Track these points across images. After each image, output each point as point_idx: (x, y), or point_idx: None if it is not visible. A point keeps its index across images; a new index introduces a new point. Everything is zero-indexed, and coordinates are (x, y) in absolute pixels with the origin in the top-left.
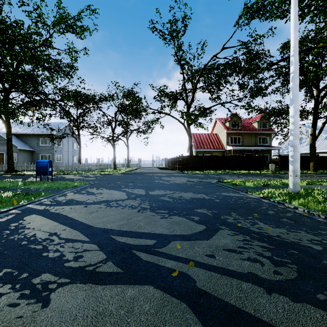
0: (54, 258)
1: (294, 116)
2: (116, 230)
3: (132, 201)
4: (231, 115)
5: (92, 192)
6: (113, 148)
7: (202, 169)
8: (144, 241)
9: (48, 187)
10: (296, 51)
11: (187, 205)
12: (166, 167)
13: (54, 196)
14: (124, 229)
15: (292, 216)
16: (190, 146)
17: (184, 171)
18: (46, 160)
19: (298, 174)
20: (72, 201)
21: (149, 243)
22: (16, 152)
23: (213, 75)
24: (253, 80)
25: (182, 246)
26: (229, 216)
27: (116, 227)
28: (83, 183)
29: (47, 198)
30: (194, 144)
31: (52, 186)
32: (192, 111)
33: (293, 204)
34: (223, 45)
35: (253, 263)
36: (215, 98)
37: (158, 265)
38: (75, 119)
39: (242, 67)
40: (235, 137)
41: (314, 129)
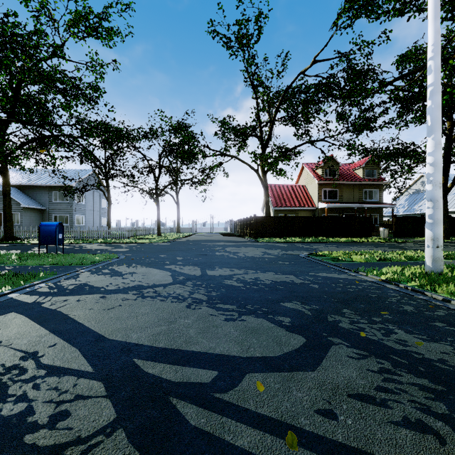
0: (11, 418)
1: (433, 153)
2: (145, 347)
3: (179, 286)
4: (324, 158)
5: (119, 272)
6: (157, 205)
7: (284, 236)
8: (194, 373)
9: (54, 263)
10: (437, 51)
11: (267, 295)
12: (232, 233)
13: (59, 278)
14: (161, 345)
15: (447, 316)
16: (266, 203)
17: (258, 239)
18: (54, 223)
19: (441, 245)
20: (83, 287)
21: (205, 380)
22: (19, 211)
23: (299, 102)
24: (358, 108)
25: (266, 385)
26: (341, 317)
27: (147, 340)
28: (109, 257)
29: (47, 282)
30: (272, 200)
31: (60, 261)
32: (269, 152)
33: (438, 292)
34: (314, 57)
35: (421, 436)
36: (303, 134)
37: (221, 443)
38: (102, 164)
39: (342, 88)
40: (330, 190)
41: (445, 177)
